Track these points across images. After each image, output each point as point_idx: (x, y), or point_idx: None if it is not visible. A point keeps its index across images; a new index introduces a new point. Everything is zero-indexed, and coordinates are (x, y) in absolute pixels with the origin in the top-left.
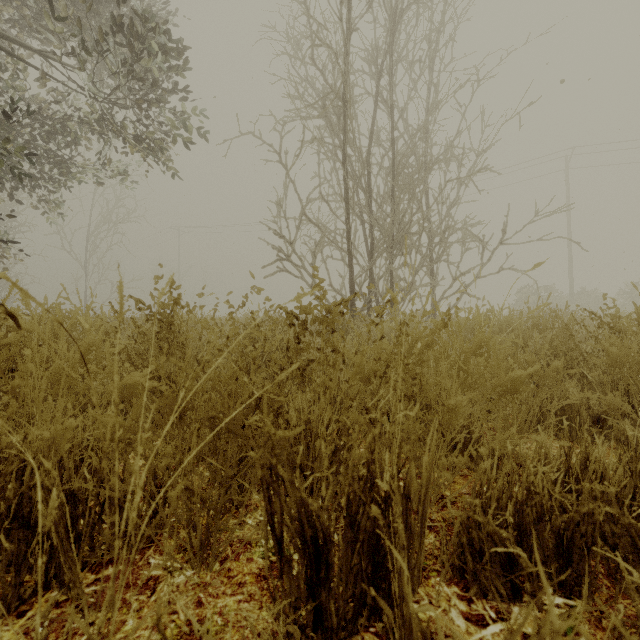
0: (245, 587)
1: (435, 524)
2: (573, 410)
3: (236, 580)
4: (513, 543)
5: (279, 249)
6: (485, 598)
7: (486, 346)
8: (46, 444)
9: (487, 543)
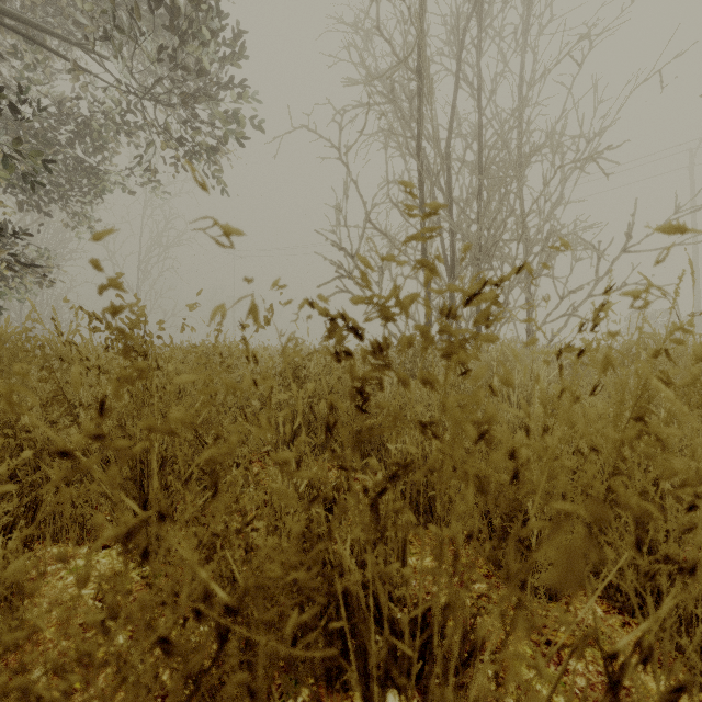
0: None
1: None
2: None
3: None
4: None
5: (339, 265)
6: None
7: None
8: None
9: None
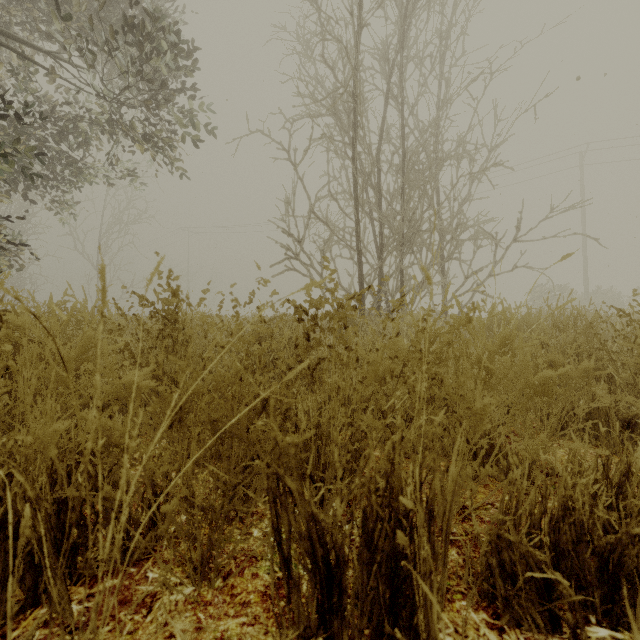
0: (249, 607)
1: (456, 538)
2: (601, 414)
3: (240, 599)
4: (550, 565)
5: (287, 248)
6: (518, 627)
7: (511, 344)
8: (29, 450)
9: (521, 565)
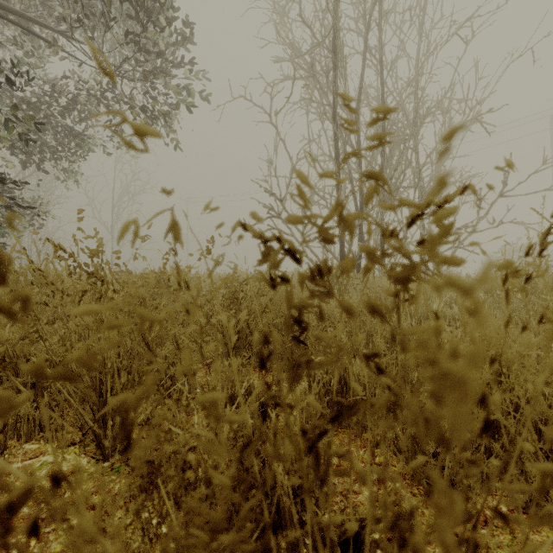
0: None
1: None
2: None
3: None
4: None
5: (270, 208)
6: None
7: None
8: None
9: None
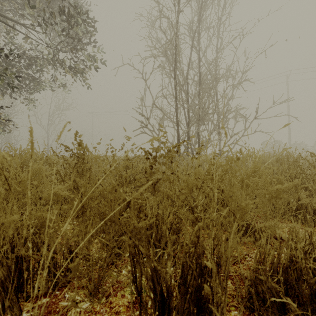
0: (119, 315)
1: (230, 274)
2: (302, 206)
3: (114, 310)
4: (284, 293)
5: (141, 122)
6: None
7: (258, 171)
8: None
9: (268, 293)
